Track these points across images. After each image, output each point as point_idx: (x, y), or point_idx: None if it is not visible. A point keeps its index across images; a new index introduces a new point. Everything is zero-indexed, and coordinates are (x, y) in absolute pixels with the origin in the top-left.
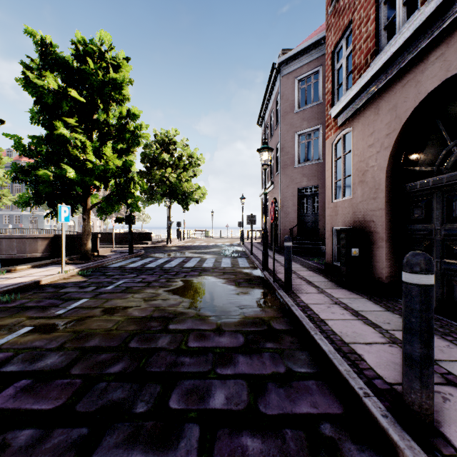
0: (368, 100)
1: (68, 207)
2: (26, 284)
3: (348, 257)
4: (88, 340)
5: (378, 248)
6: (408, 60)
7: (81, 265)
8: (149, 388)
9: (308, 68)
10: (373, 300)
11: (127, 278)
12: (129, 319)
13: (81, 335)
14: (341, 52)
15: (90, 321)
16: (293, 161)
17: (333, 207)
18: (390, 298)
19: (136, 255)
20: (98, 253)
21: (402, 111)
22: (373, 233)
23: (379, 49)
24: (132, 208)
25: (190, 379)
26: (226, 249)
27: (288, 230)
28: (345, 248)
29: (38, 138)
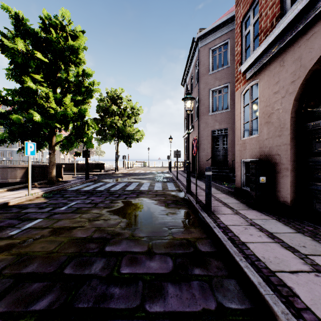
0: (274, 55)
1: (33, 143)
2: None
3: (257, 184)
4: (27, 264)
5: (283, 177)
6: (314, 15)
7: (46, 189)
8: None
9: (219, 41)
10: (282, 221)
11: (79, 199)
12: (71, 240)
13: (22, 258)
14: (247, 23)
15: (36, 243)
16: (208, 110)
17: (241, 143)
18: (296, 219)
19: (91, 181)
20: (62, 178)
21: (307, 61)
22: (279, 164)
23: (283, 13)
24: (87, 145)
25: (116, 320)
26: (158, 176)
27: (204, 162)
28: (254, 177)
29: (12, 90)
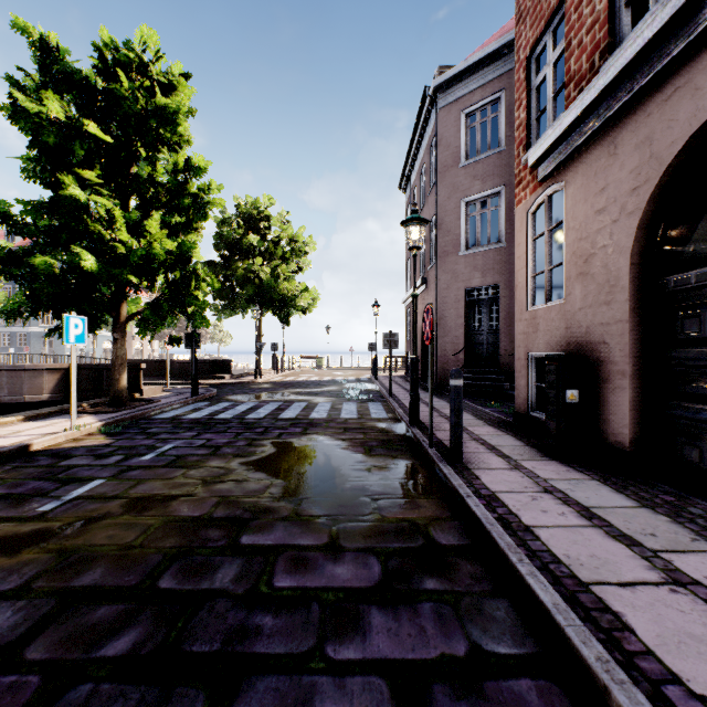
0: (596, 131)
1: (82, 319)
2: (2, 451)
3: (561, 405)
4: (83, 571)
5: (616, 390)
6: (677, 51)
7: (108, 416)
8: (180, 702)
9: (482, 95)
10: (611, 483)
11: (181, 438)
12: (169, 523)
13: (71, 559)
14: (542, 59)
15: (96, 528)
16: (458, 244)
17: (529, 319)
18: (641, 479)
19: (203, 398)
20: (142, 394)
21: (663, 146)
22: (606, 363)
23: (616, 42)
24: (196, 322)
25: (269, 675)
26: (349, 387)
27: (450, 358)
28: (554, 390)
29: (34, 204)
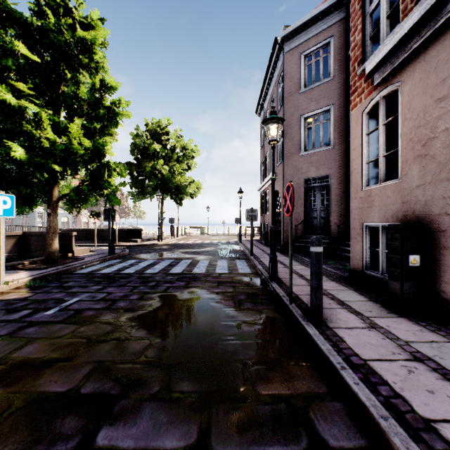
0: (437, 30)
1: (10, 196)
2: None
3: (404, 268)
4: None
5: None
6: None
7: (39, 272)
8: None
9: (316, 41)
10: None
11: (87, 292)
12: (29, 404)
13: None
14: None
15: None
16: (299, 147)
17: (364, 196)
18: None
19: (118, 256)
20: (73, 253)
21: None
22: (448, 232)
23: None
24: (111, 201)
25: None
26: (222, 248)
27: (293, 227)
28: (398, 255)
29: None
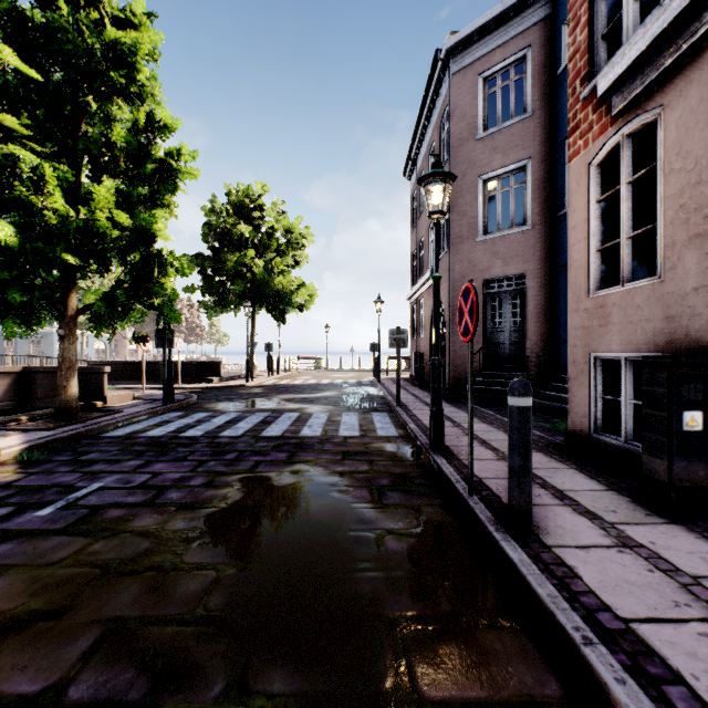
0: None
1: None
2: None
3: (675, 434)
4: None
5: None
6: None
7: (41, 435)
8: None
9: (503, 54)
10: None
11: (118, 471)
12: None
13: None
14: None
15: None
16: (475, 229)
17: (592, 308)
18: None
19: (179, 407)
20: (105, 402)
21: None
22: None
23: None
24: (167, 317)
25: None
26: (349, 392)
27: (465, 359)
28: (664, 411)
29: None
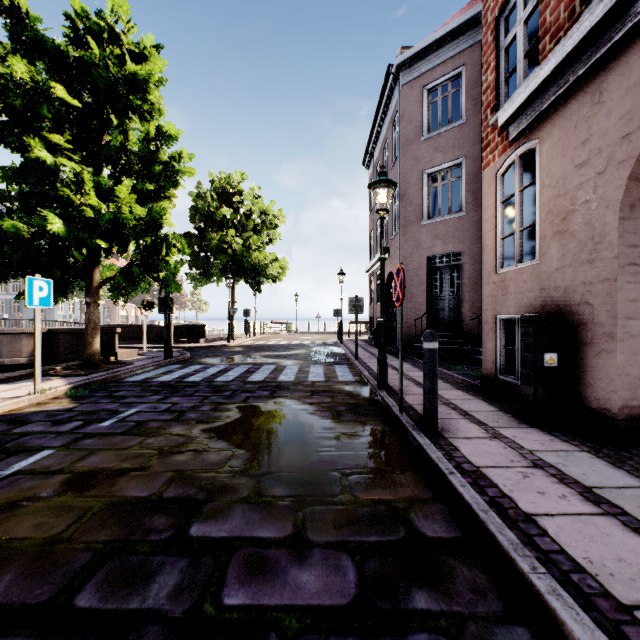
0: (577, 81)
1: (47, 281)
2: None
3: (539, 369)
4: None
5: (601, 354)
6: None
7: (78, 379)
8: None
9: (443, 71)
10: (605, 456)
11: (146, 402)
12: (111, 506)
13: None
14: (509, 23)
15: (24, 513)
16: (420, 214)
17: (497, 281)
18: (635, 450)
19: (176, 361)
20: (117, 357)
21: None
22: (589, 325)
23: None
24: (168, 287)
25: None
26: (316, 351)
27: (412, 322)
28: (532, 353)
29: (3, 168)
